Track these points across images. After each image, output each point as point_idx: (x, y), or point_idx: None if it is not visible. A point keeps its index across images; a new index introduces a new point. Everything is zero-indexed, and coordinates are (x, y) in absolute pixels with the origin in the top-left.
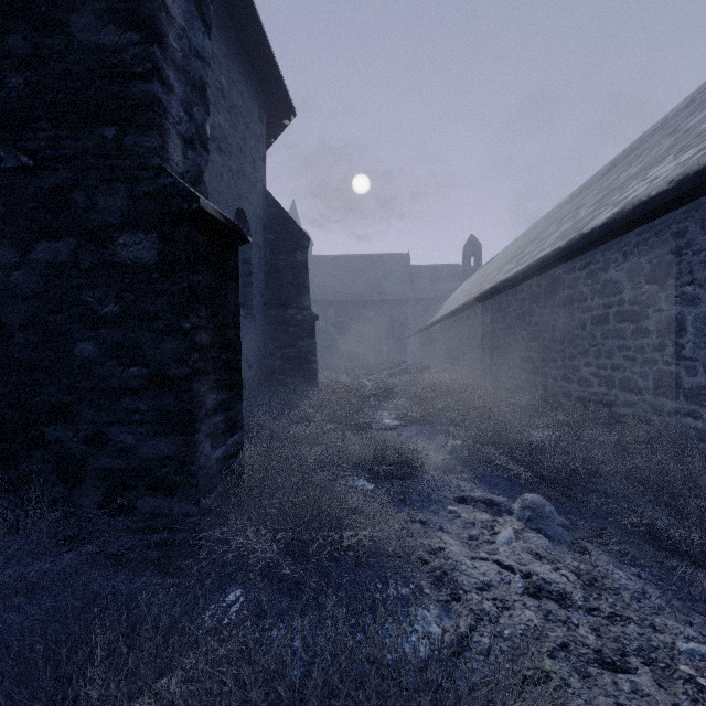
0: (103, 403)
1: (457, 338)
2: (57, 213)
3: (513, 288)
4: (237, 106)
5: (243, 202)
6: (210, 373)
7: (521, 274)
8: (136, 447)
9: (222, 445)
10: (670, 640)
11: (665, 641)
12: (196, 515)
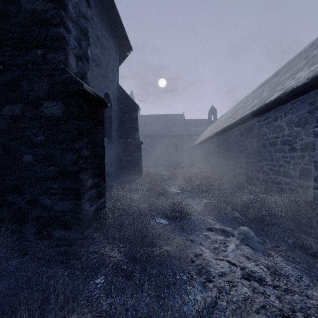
0: (36, 184)
1: (206, 152)
2: (14, 91)
3: (232, 129)
4: (105, 45)
5: (108, 89)
6: (89, 169)
7: (235, 123)
8: (52, 206)
9: (95, 204)
10: (316, 303)
11: (313, 304)
12: (82, 239)
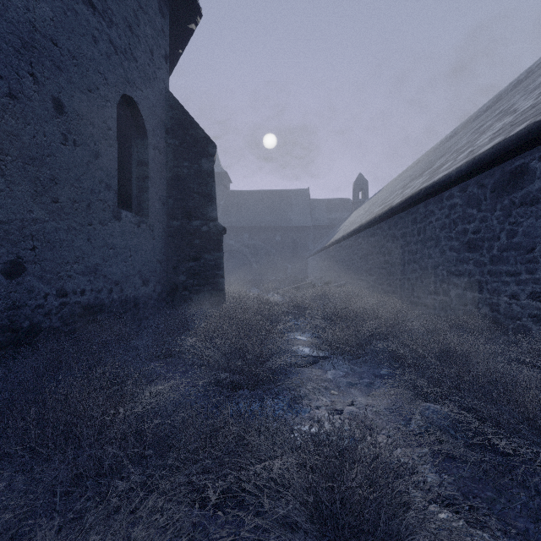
0: None
1: (359, 254)
2: None
3: (435, 196)
4: None
5: (134, 90)
6: None
7: (454, 174)
8: None
9: None
10: None
11: None
12: None
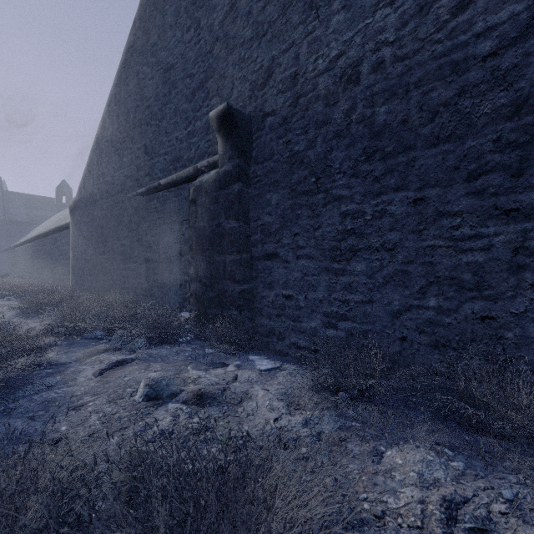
0: None
1: (29, 256)
2: None
3: (48, 237)
4: None
5: None
6: None
7: (46, 232)
8: None
9: None
10: None
11: None
12: None
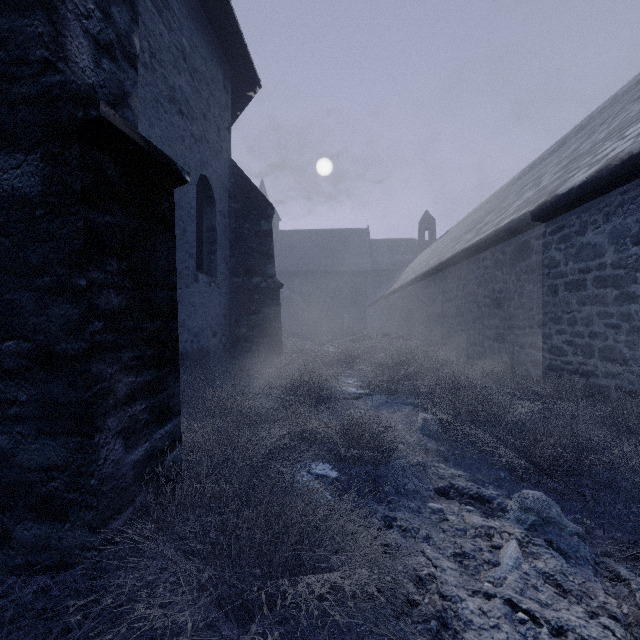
0: None
1: (416, 305)
2: None
3: (475, 256)
4: (200, 72)
5: (206, 169)
6: (123, 348)
7: (484, 241)
8: (13, 452)
9: (143, 441)
10: None
11: None
12: (96, 549)
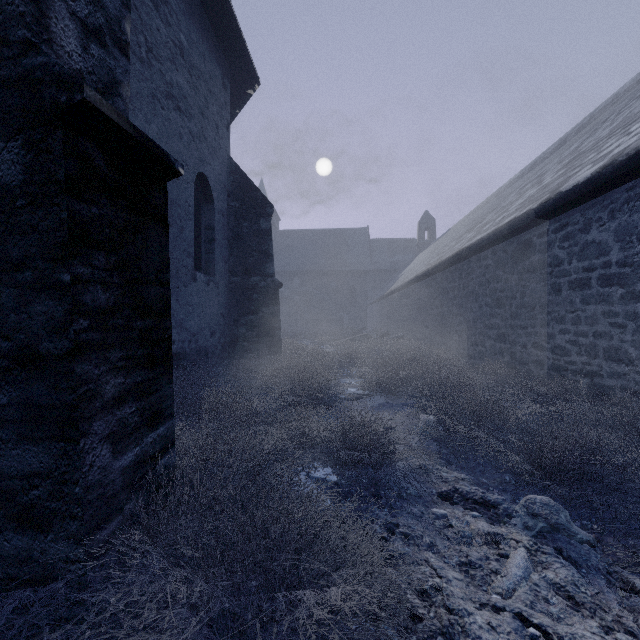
0: None
1: (416, 305)
2: None
3: (476, 255)
4: (198, 68)
5: (205, 167)
6: (112, 347)
7: (486, 240)
8: None
9: (133, 446)
10: None
11: None
12: (81, 561)
